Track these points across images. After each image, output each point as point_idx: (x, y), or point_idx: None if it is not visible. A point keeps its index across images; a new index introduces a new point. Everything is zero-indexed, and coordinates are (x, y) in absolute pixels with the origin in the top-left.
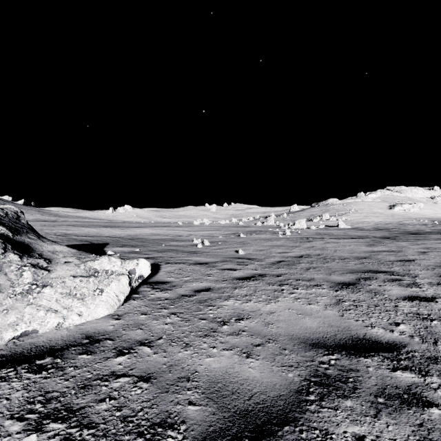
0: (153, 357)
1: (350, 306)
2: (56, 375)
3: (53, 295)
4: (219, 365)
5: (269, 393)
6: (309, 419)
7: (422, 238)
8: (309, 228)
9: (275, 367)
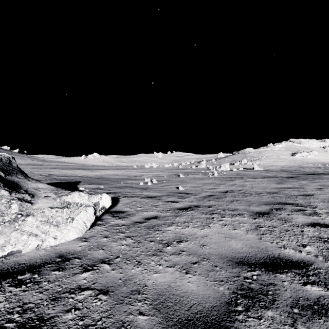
0: (111, 273)
1: (266, 231)
2: (32, 288)
3: (34, 222)
4: (164, 280)
5: (205, 305)
6: (238, 327)
7: (317, 178)
8: (231, 170)
9: (209, 282)
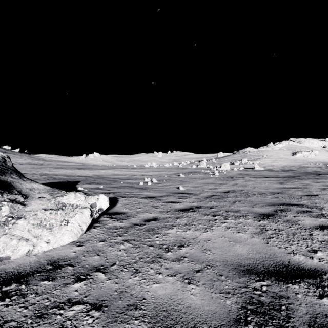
0: (106, 283)
1: (272, 235)
2: (17, 302)
3: (25, 226)
4: (164, 292)
5: (211, 323)
6: None
7: (320, 177)
8: (232, 169)
9: (214, 294)
